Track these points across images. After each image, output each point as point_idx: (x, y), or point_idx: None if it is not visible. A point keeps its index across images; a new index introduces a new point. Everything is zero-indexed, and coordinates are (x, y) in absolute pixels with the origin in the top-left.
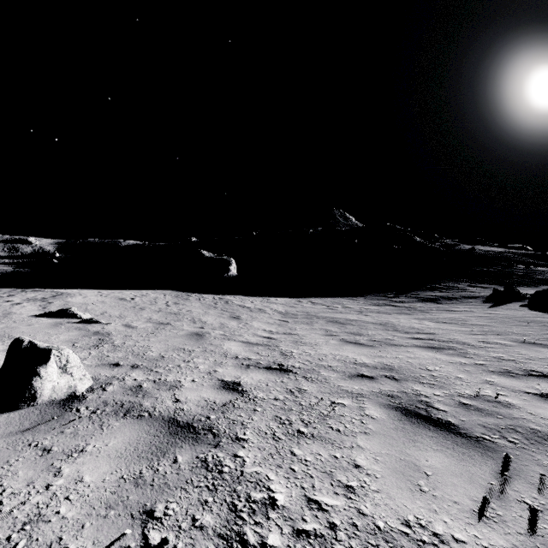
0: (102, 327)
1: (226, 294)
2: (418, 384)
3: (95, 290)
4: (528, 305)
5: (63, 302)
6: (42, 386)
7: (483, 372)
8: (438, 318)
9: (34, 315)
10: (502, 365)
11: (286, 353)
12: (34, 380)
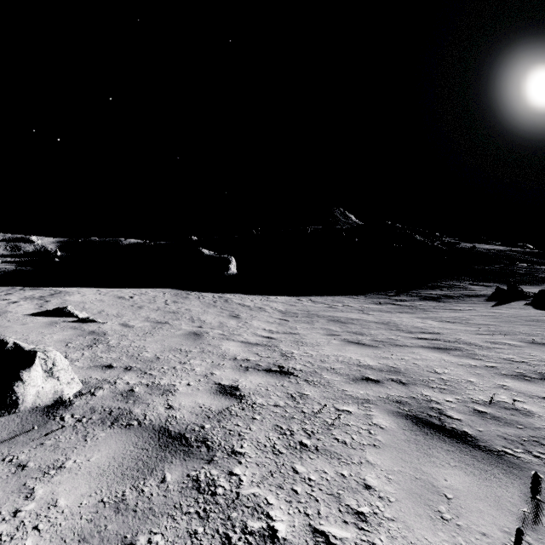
0: (98, 326)
1: (226, 292)
2: (427, 389)
3: (94, 289)
4: (533, 303)
5: (61, 301)
6: (24, 392)
7: (495, 375)
8: (441, 317)
9: (30, 314)
10: (514, 367)
11: (286, 354)
12: (16, 385)
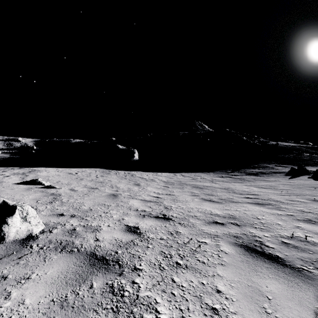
0: (56, 190)
1: (132, 170)
2: (253, 229)
3: (55, 168)
4: (313, 177)
5: (35, 175)
6: (9, 230)
7: (293, 220)
8: (259, 185)
9: (16, 183)
10: (304, 215)
11: (167, 207)
12: (3, 227)
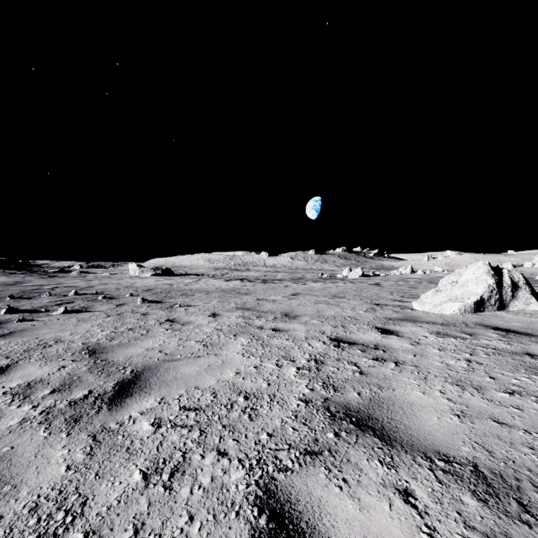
0: None
1: None
2: None
3: None
4: None
5: None
6: None
7: None
8: None
9: None
10: None
11: None
12: None
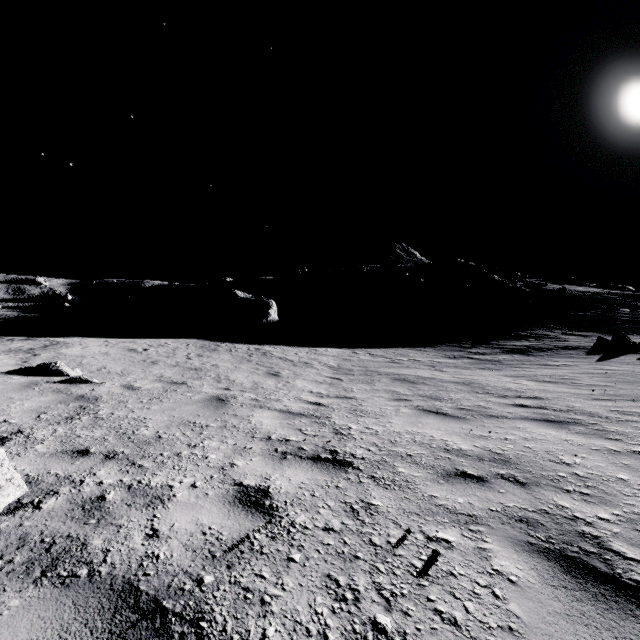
0: (91, 389)
1: (264, 343)
2: (561, 495)
3: (102, 339)
4: None
5: (54, 354)
6: None
7: None
8: (537, 376)
9: (5, 372)
10: None
11: (341, 430)
12: None
